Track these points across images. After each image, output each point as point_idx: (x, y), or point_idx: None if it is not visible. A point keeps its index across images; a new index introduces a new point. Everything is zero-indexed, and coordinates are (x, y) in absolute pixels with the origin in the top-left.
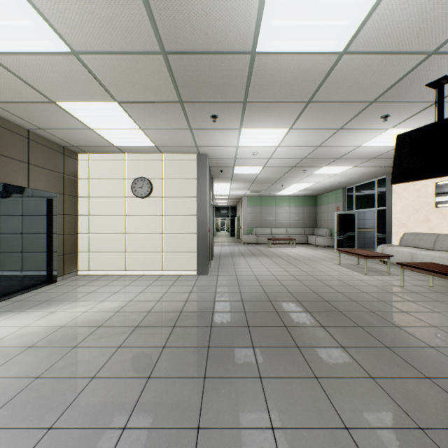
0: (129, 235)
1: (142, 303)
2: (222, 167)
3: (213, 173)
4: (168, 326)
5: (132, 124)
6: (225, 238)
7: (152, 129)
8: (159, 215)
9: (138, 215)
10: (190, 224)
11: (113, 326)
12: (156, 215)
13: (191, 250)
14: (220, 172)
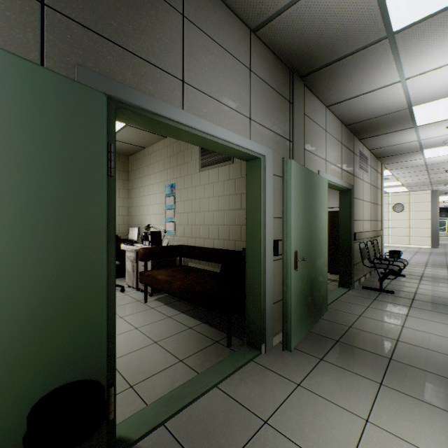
0: (390, 229)
1: (411, 250)
2: (447, 192)
3: (439, 194)
4: (428, 253)
5: (404, 188)
6: (447, 237)
7: (411, 188)
8: (407, 220)
9: (395, 220)
10: (426, 224)
11: (408, 251)
12: (405, 220)
13: (426, 236)
14: (444, 193)
